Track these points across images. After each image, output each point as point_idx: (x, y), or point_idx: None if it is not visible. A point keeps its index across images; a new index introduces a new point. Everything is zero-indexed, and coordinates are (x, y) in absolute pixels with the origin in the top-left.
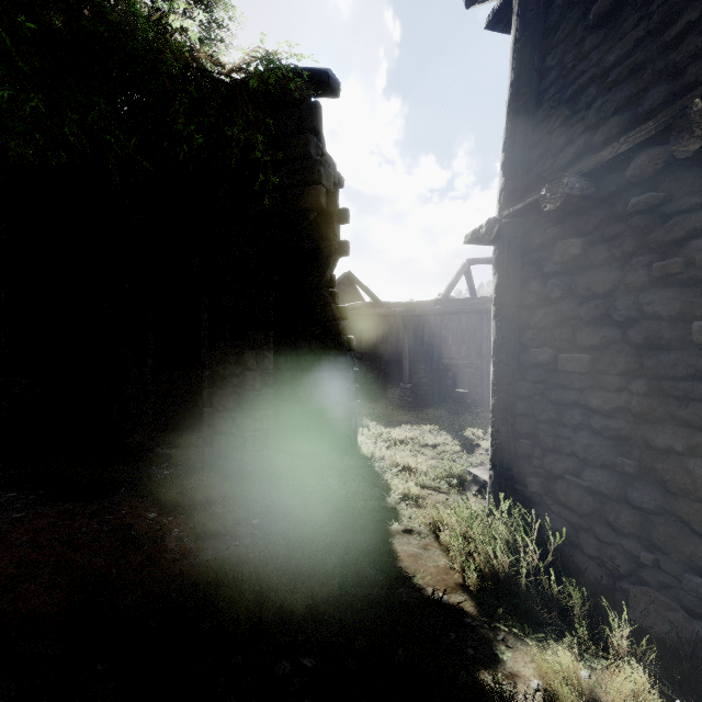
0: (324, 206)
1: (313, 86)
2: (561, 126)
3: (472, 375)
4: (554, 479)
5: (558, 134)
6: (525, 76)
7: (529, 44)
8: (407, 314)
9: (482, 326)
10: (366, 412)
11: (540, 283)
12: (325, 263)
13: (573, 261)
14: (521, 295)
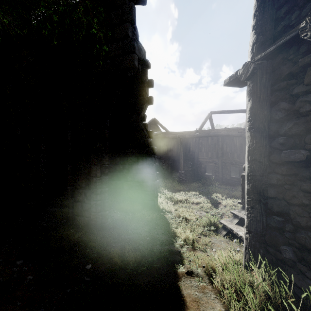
0: (136, 67)
1: None
2: None
3: (213, 166)
4: (308, 252)
5: None
6: None
7: None
8: (182, 137)
9: (218, 143)
10: (162, 185)
11: (289, 102)
12: (140, 108)
13: None
14: (271, 113)
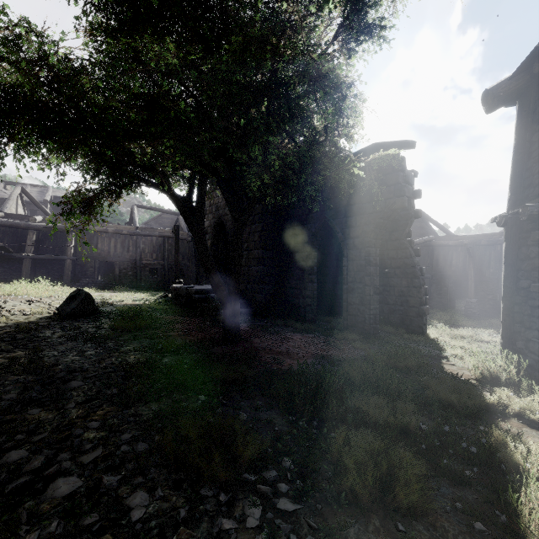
0: (406, 207)
1: (400, 148)
2: (537, 174)
3: None
4: (528, 341)
5: (536, 177)
6: (521, 144)
7: (523, 128)
8: (472, 245)
9: None
10: (435, 317)
11: (526, 249)
12: (404, 224)
13: (538, 241)
14: (517, 254)
